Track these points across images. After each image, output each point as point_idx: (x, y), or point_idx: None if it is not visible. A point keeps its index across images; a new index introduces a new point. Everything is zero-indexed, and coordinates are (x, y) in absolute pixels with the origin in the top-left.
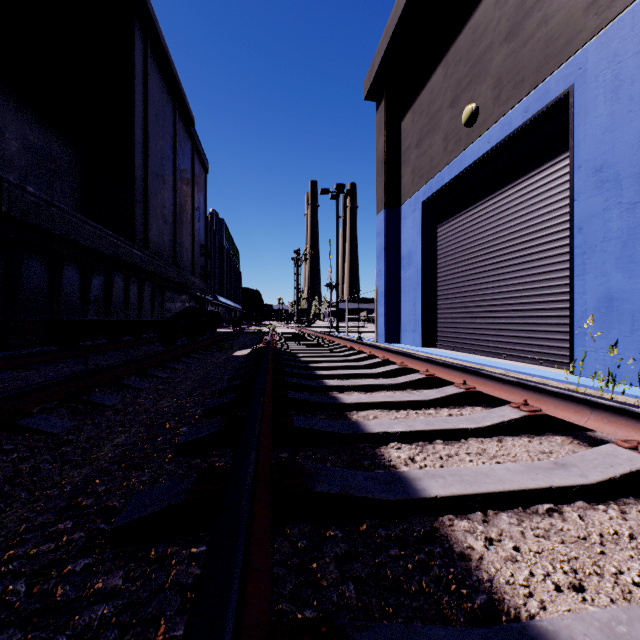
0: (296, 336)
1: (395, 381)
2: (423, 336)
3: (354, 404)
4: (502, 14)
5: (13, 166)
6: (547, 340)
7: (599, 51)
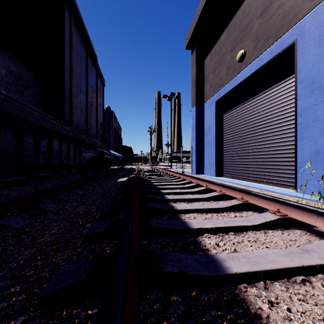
0: (150, 170)
1: (204, 196)
2: (216, 171)
3: (182, 210)
4: (258, 3)
5: (2, 82)
6: (282, 173)
7: (311, 21)
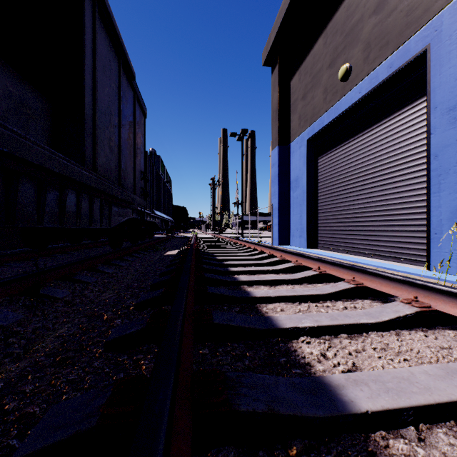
0: (212, 240)
1: (293, 277)
2: (307, 240)
3: (263, 298)
4: None
5: None
6: (407, 243)
7: (452, 15)
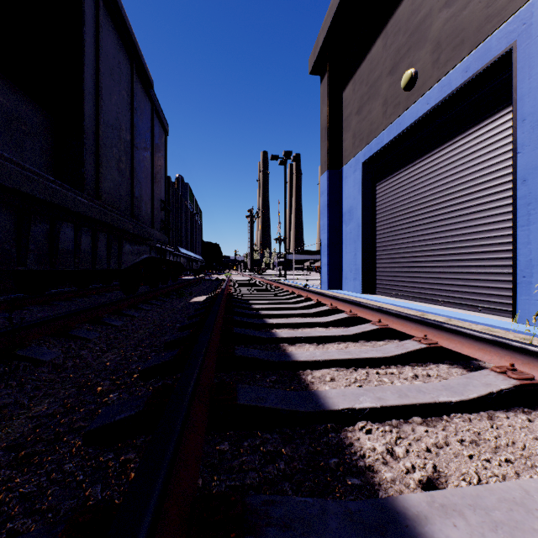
0: (249, 283)
1: (347, 332)
2: (363, 284)
3: (308, 362)
4: None
5: None
6: (486, 288)
7: None
